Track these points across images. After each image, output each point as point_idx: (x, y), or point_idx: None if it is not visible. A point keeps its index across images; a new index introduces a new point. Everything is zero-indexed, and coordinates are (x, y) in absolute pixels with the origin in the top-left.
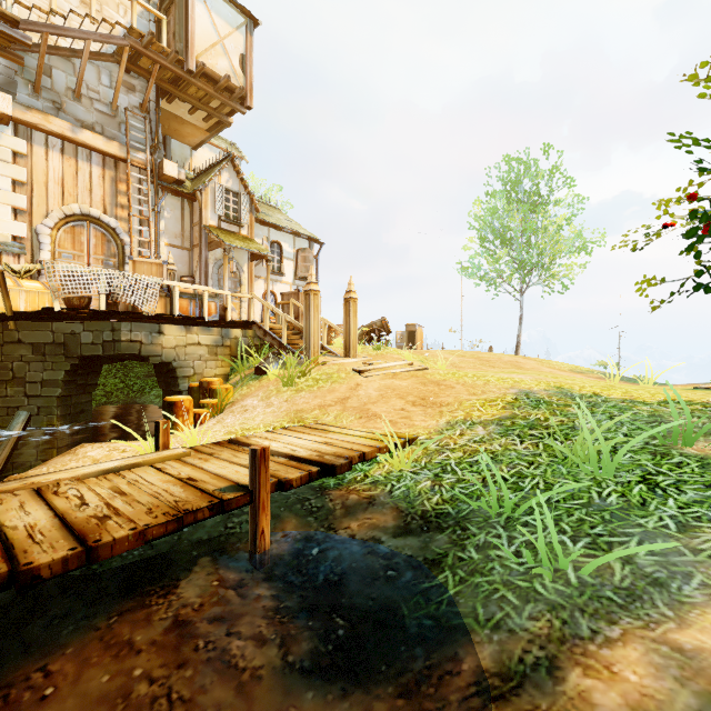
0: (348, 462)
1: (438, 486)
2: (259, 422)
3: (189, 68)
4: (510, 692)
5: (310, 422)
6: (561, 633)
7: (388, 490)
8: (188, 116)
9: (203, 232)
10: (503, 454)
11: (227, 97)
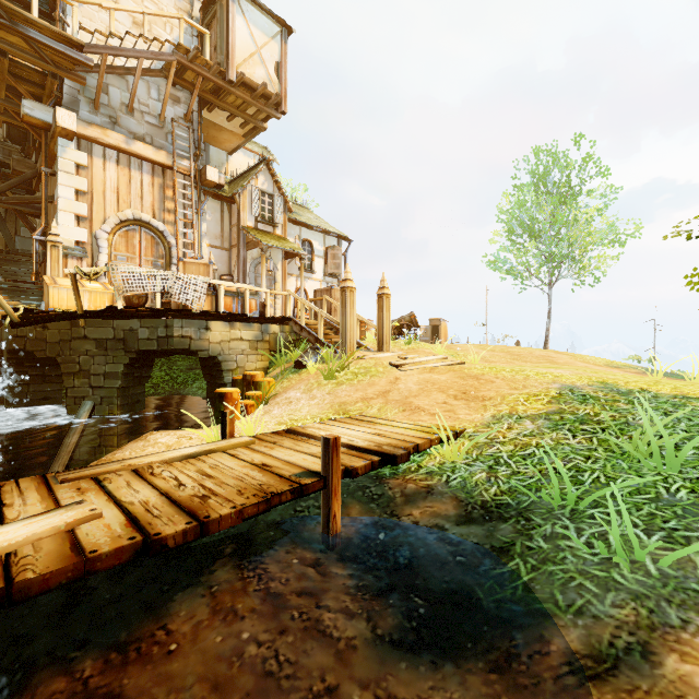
0: (407, 453)
1: (493, 477)
2: (305, 414)
3: (230, 78)
4: (606, 673)
5: (355, 414)
6: (650, 621)
7: (444, 480)
8: (226, 123)
9: (241, 233)
10: (556, 448)
11: (263, 103)
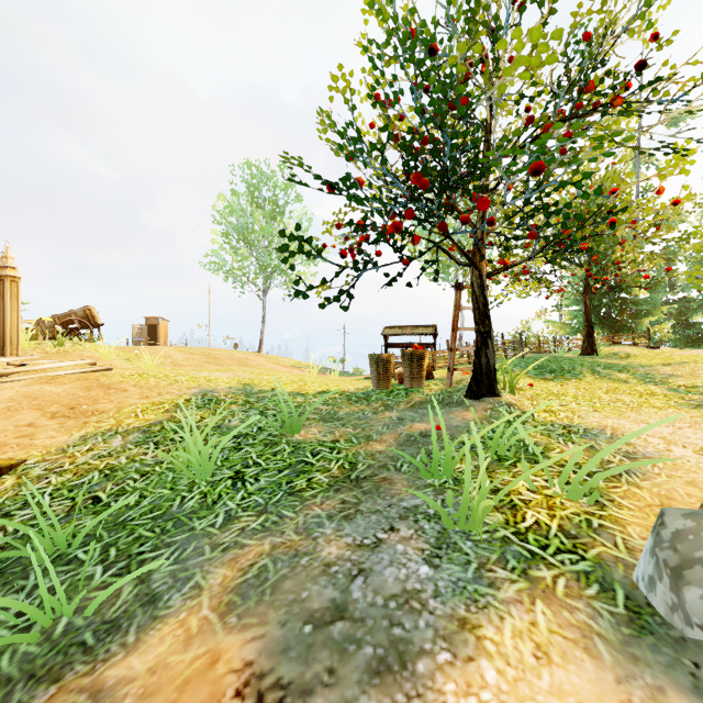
0: None
1: None
2: None
3: None
4: None
5: None
6: None
7: None
8: None
9: None
10: (124, 468)
11: None
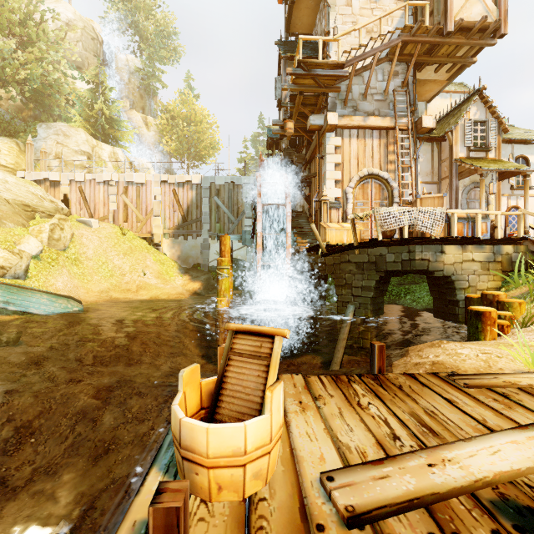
0: None
1: None
2: None
3: (448, 31)
4: None
5: None
6: None
7: None
8: (432, 75)
9: (453, 165)
10: None
11: (477, 38)
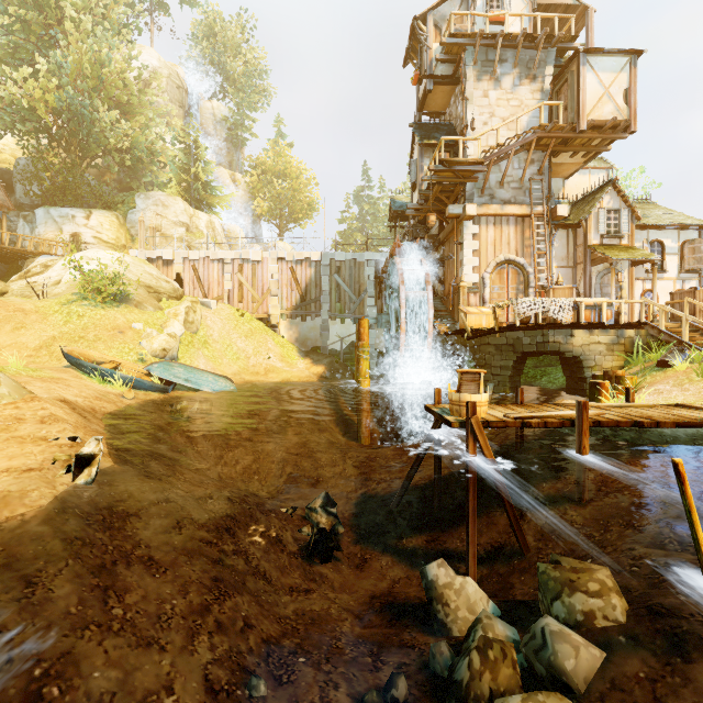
0: None
1: None
2: (681, 400)
3: (580, 130)
4: None
5: None
6: None
7: None
8: (568, 159)
9: (587, 252)
10: None
11: (609, 133)
